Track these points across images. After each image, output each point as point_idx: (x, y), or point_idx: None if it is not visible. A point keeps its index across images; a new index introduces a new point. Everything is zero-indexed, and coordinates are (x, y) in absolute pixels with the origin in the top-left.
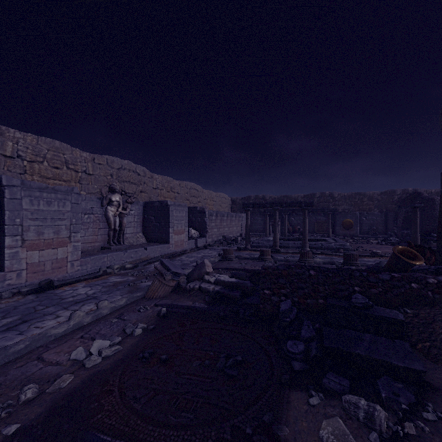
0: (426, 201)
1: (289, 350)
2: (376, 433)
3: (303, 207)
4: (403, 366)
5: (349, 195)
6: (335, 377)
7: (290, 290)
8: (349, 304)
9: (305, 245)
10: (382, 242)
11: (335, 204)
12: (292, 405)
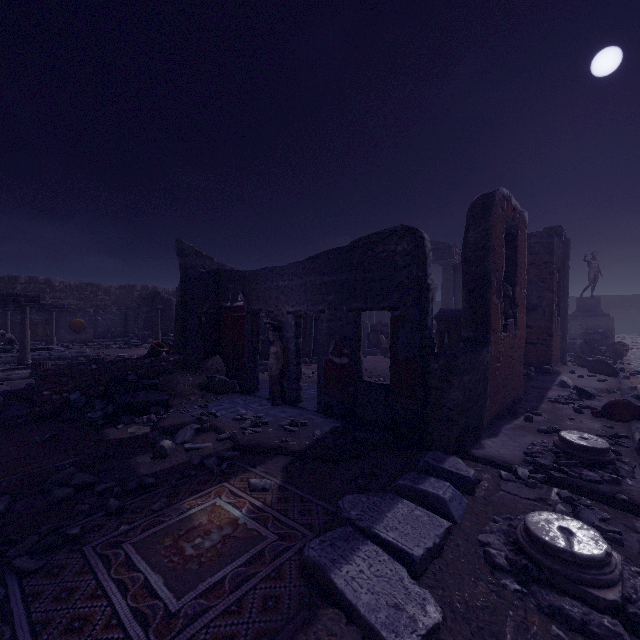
0: (165, 301)
1: (92, 417)
2: (152, 423)
3: (23, 302)
4: (161, 399)
5: (78, 286)
6: (128, 417)
7: (73, 385)
8: (126, 382)
9: (26, 357)
10: (125, 345)
11: (55, 296)
12: (109, 432)
